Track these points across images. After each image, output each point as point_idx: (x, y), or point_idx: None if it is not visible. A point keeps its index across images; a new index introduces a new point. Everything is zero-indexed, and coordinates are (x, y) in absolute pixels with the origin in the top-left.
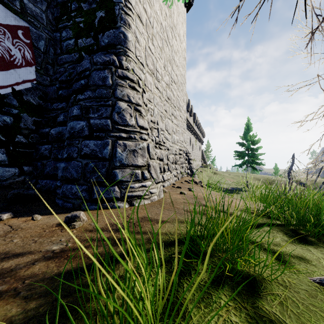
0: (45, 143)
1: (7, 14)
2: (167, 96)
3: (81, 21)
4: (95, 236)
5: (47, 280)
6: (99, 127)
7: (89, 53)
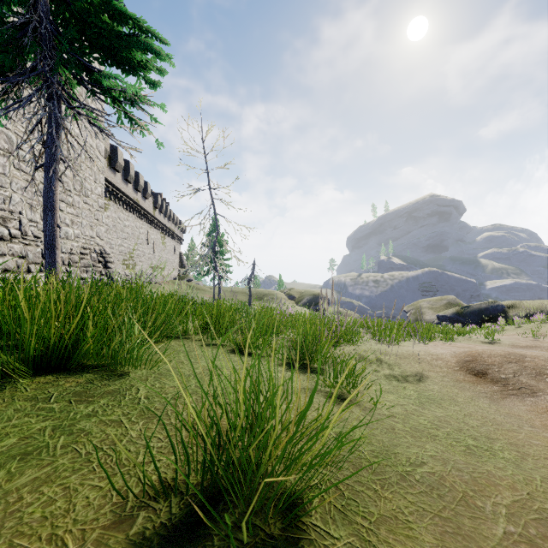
0: None
1: None
2: None
3: None
4: None
5: None
6: None
7: None
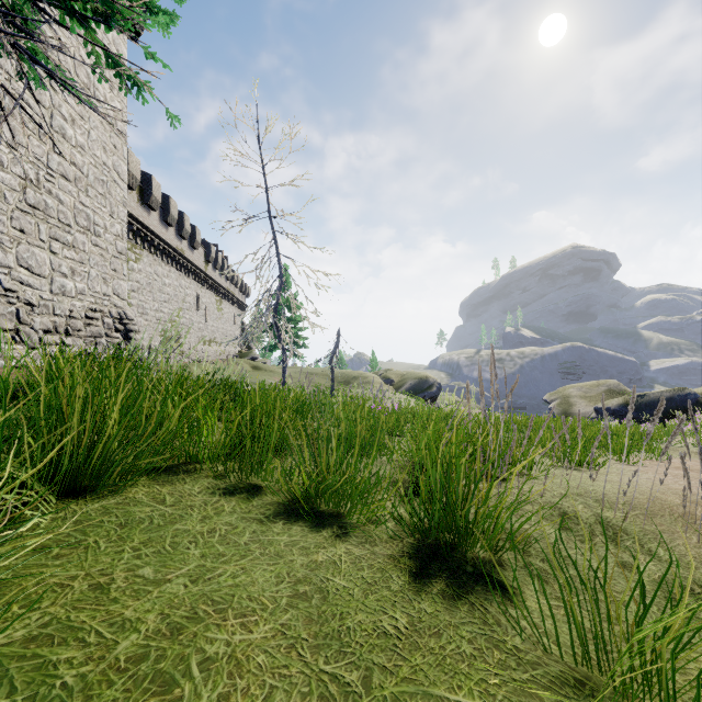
0: None
1: None
2: (28, 203)
3: None
4: None
5: None
6: None
7: None
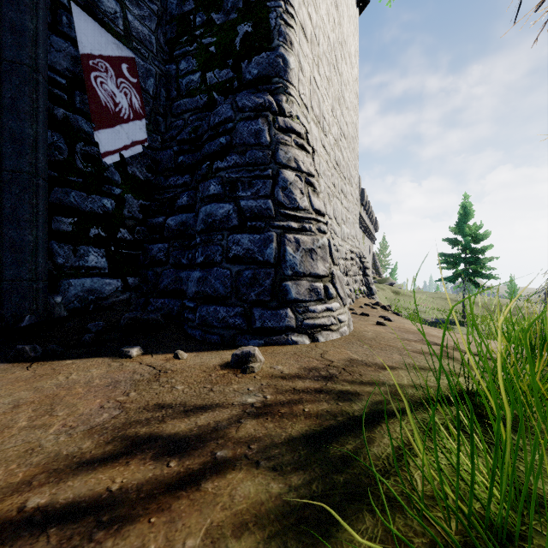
0: (157, 241)
1: (108, 41)
2: (335, 161)
3: (212, 42)
4: (298, 386)
5: (283, 447)
6: (256, 212)
7: (226, 94)
